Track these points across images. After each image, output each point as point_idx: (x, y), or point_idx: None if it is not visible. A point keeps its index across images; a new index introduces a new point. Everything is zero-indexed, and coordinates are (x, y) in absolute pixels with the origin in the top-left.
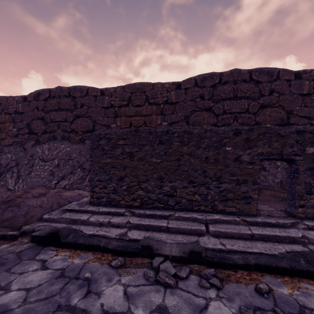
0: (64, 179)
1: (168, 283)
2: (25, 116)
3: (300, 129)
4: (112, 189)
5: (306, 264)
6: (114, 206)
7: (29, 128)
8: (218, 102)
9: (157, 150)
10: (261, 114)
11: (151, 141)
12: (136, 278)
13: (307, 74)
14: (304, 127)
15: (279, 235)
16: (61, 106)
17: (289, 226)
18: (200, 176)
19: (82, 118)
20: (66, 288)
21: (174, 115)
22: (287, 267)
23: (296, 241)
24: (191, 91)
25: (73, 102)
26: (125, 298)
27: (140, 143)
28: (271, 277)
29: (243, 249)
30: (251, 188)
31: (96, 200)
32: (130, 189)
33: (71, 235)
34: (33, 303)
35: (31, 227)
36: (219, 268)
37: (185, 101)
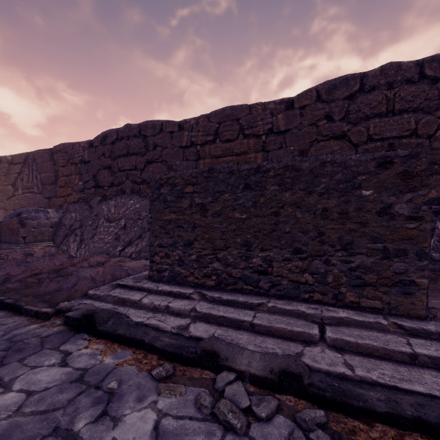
0: (131, 245)
1: (231, 423)
2: (91, 165)
3: None
4: (177, 258)
5: None
6: (179, 284)
7: (95, 181)
8: (358, 123)
9: (242, 200)
10: None
11: (233, 185)
12: (182, 404)
13: None
14: None
15: None
16: (130, 149)
17: None
18: (314, 242)
19: (154, 164)
20: (77, 401)
21: (282, 150)
22: None
23: None
24: (310, 111)
25: (144, 143)
26: (153, 436)
27: (215, 190)
28: None
29: (391, 382)
30: (414, 266)
31: (157, 274)
32: (201, 260)
33: (111, 321)
34: (25, 416)
35: (69, 304)
36: (335, 410)
37: (301, 127)
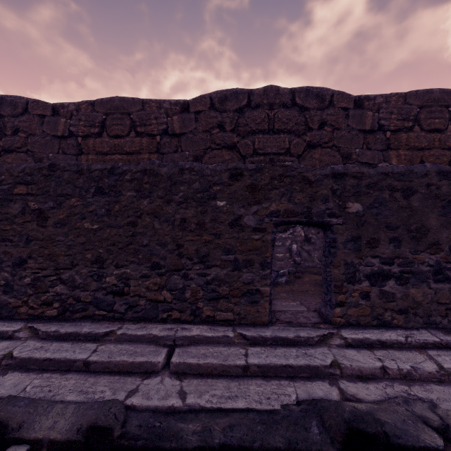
0: None
1: None
2: None
3: (339, 171)
4: (3, 283)
5: (321, 433)
6: (4, 319)
7: None
8: (246, 137)
9: (93, 206)
10: (307, 157)
11: (82, 188)
12: None
13: (370, 102)
14: (345, 168)
15: (292, 364)
16: None
17: (316, 342)
18: (172, 256)
19: (15, 154)
20: None
21: (178, 154)
22: (282, 446)
23: (321, 373)
24: (205, 117)
25: None
26: None
27: (59, 193)
28: None
29: (217, 404)
30: (259, 275)
31: None
32: (39, 283)
33: None
34: None
35: None
36: None
37: (196, 133)
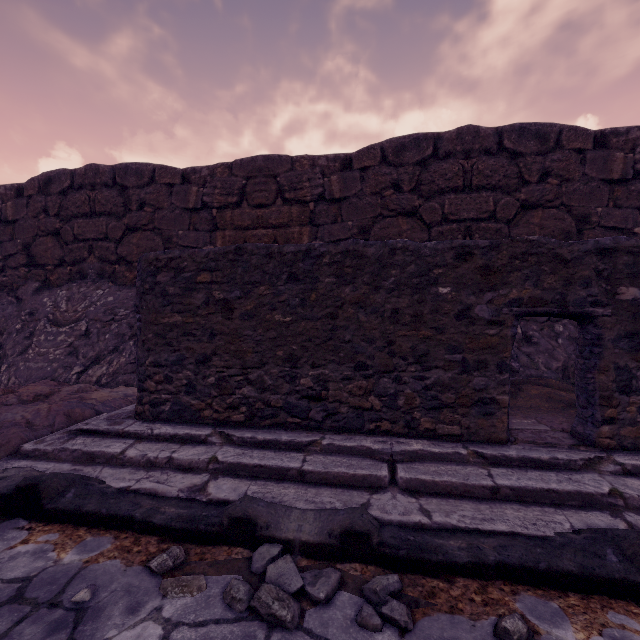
0: (99, 363)
1: (278, 616)
2: (19, 227)
3: (607, 246)
4: (185, 383)
5: (621, 562)
6: (188, 423)
7: (29, 255)
8: (431, 198)
9: (285, 296)
10: (522, 223)
11: (272, 275)
12: (203, 604)
13: (620, 138)
14: (614, 241)
15: (557, 489)
16: (97, 206)
17: (581, 467)
18: (381, 354)
19: (141, 233)
20: (16, 635)
21: (338, 226)
22: (575, 570)
23: (597, 502)
24: (374, 175)
25: (123, 199)
26: None
27: (246, 280)
28: (536, 596)
29: (472, 525)
30: (495, 380)
31: (150, 408)
32: (224, 384)
33: (72, 492)
34: None
35: None
36: (411, 572)
37: (362, 196)
